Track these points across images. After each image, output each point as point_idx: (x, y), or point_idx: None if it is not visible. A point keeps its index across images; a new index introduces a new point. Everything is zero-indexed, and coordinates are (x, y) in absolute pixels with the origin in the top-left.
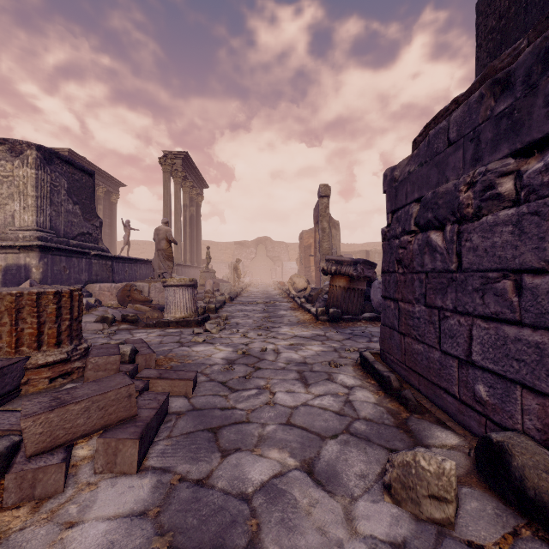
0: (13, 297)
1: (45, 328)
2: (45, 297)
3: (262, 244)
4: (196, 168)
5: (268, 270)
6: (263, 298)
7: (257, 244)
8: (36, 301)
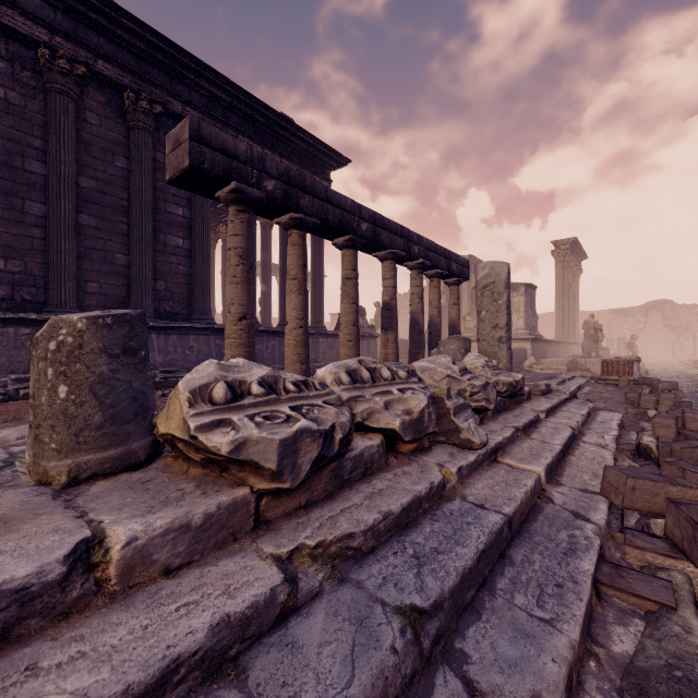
0: (623, 361)
1: (629, 370)
2: (629, 362)
3: (656, 309)
4: (580, 246)
5: (667, 345)
6: (682, 375)
7: (647, 311)
8: (628, 363)
